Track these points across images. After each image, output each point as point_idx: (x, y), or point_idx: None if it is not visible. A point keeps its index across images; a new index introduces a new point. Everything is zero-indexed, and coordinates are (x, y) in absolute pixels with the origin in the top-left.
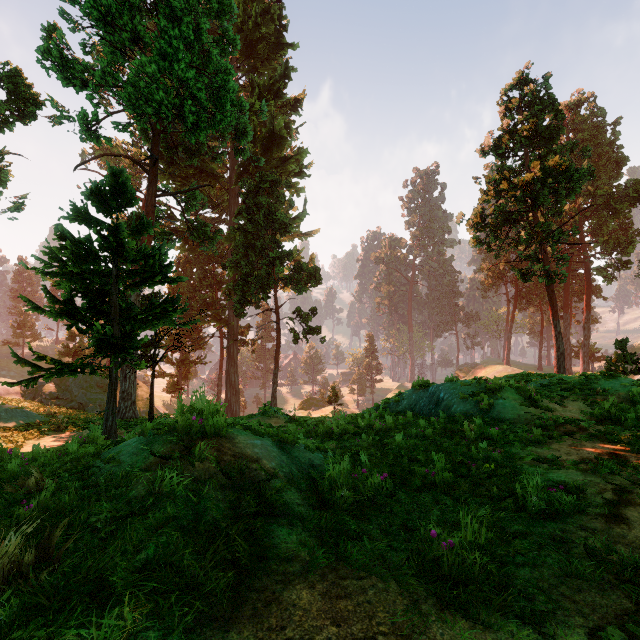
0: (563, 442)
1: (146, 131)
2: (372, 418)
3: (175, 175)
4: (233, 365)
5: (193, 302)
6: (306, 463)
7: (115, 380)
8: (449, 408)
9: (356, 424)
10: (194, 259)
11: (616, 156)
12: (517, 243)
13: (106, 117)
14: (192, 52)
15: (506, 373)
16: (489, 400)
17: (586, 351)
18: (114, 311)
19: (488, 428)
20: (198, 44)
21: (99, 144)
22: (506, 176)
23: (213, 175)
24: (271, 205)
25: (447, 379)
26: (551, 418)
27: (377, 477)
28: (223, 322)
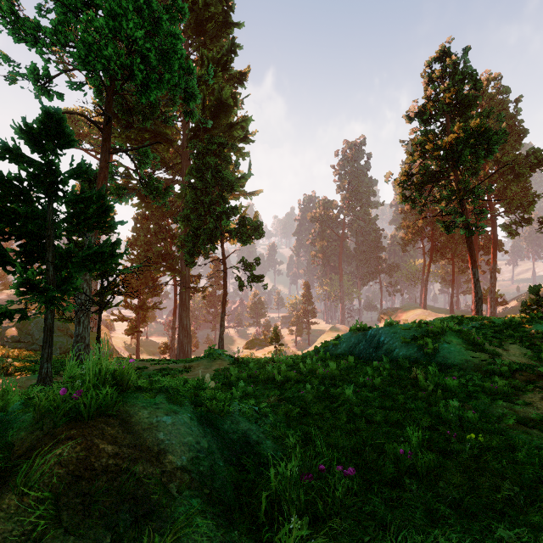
0: (531, 394)
1: (101, 93)
2: (313, 362)
3: (132, 138)
4: (185, 310)
5: (149, 254)
6: (239, 441)
7: (50, 326)
8: (391, 352)
9: (297, 368)
10: (150, 215)
11: (518, 129)
12: (438, 200)
13: (59, 74)
14: (142, 16)
15: (424, 316)
16: (433, 344)
17: (493, 297)
18: (49, 255)
19: (442, 377)
20: (148, 10)
21: (51, 99)
22: (430, 139)
23: (167, 139)
24: (218, 165)
25: (386, 323)
26: (502, 364)
27: (343, 483)
28: (176, 272)
